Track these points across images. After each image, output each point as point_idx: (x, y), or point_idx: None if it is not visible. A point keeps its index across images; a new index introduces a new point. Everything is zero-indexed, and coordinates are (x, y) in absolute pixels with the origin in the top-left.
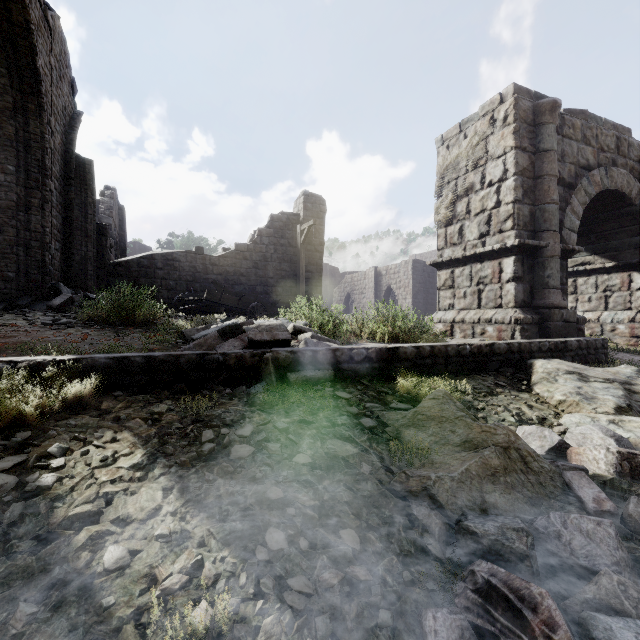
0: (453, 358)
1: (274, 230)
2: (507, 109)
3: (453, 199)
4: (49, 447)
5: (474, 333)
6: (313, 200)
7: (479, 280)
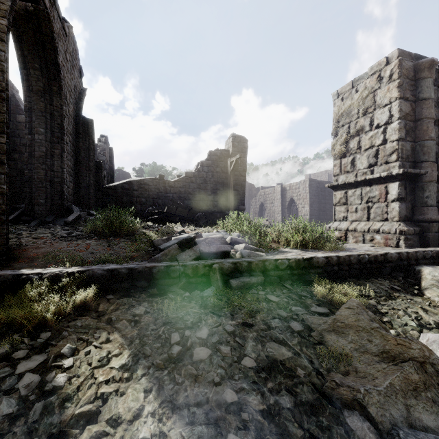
0: (355, 265)
1: (211, 162)
2: (392, 69)
3: (346, 138)
4: (62, 347)
5: (364, 239)
6: (239, 140)
7: (368, 199)
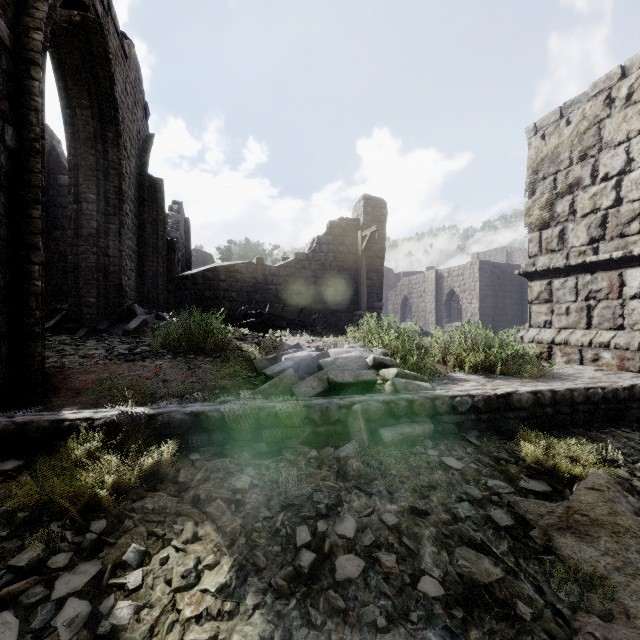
0: (580, 406)
1: (333, 237)
2: (632, 84)
3: (550, 197)
4: (125, 549)
5: (582, 358)
6: (373, 204)
7: (589, 294)
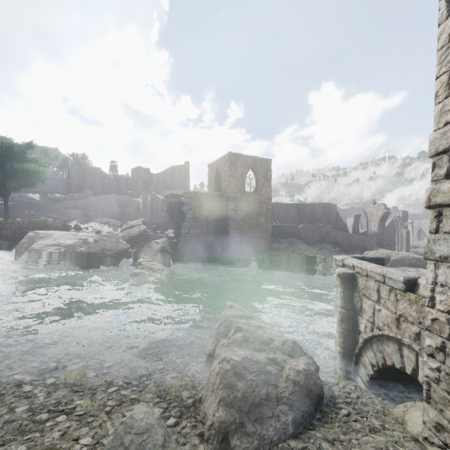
0: None
1: (393, 221)
2: None
3: None
4: None
5: None
6: (404, 212)
7: None
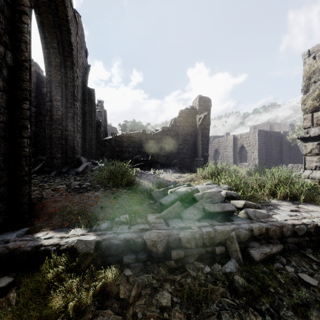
0: None
1: (182, 118)
2: None
3: (319, 93)
4: None
5: None
6: (204, 100)
7: None
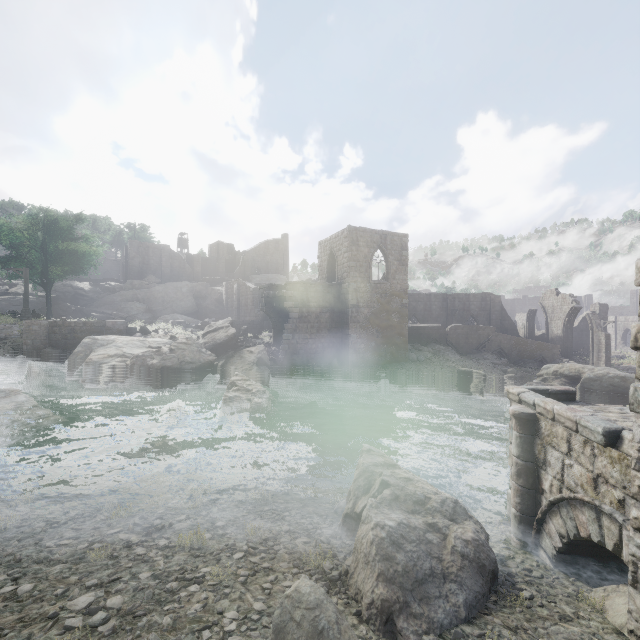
0: None
1: (585, 319)
2: None
3: None
4: None
5: None
6: (602, 306)
7: None
